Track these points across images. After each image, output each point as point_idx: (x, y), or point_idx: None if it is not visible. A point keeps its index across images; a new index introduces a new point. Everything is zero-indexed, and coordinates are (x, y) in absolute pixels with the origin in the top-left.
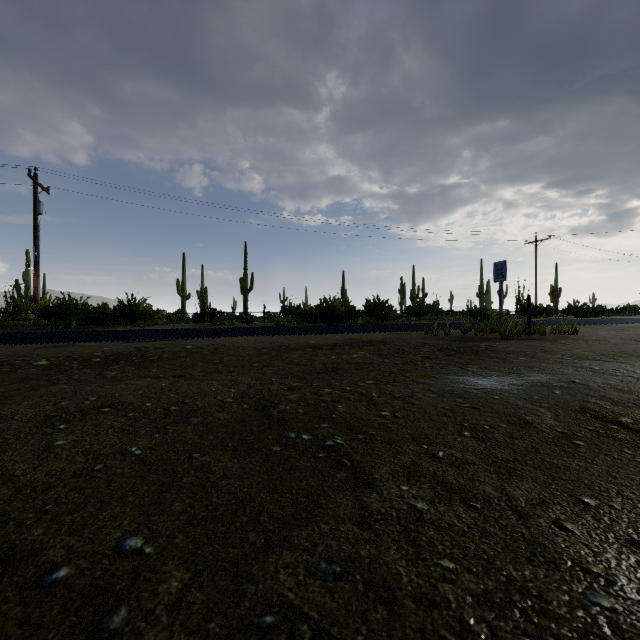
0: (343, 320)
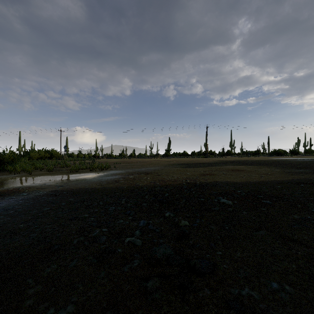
0: (282, 155)
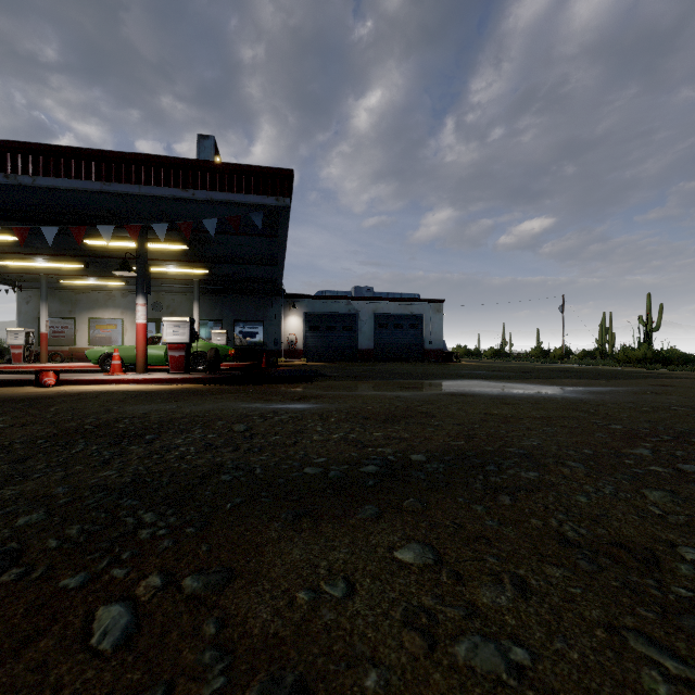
0: None
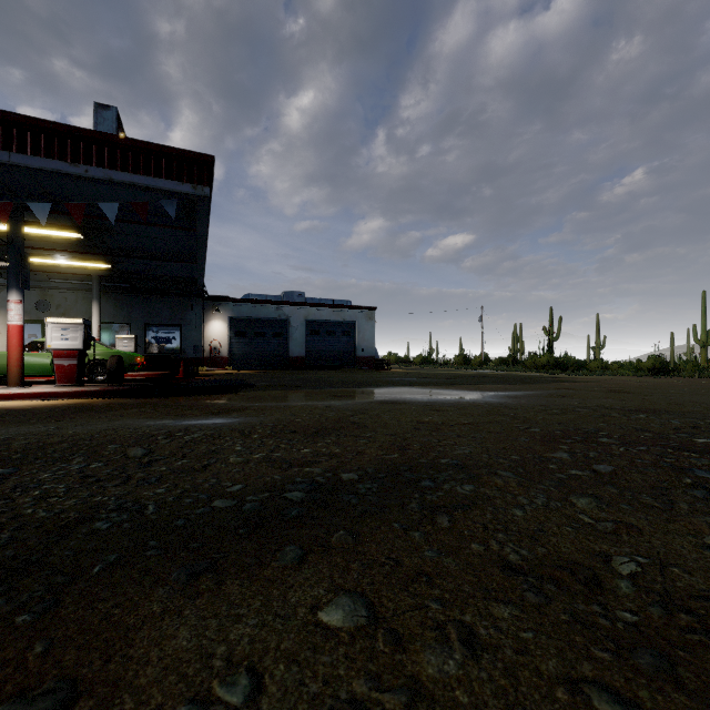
0: None
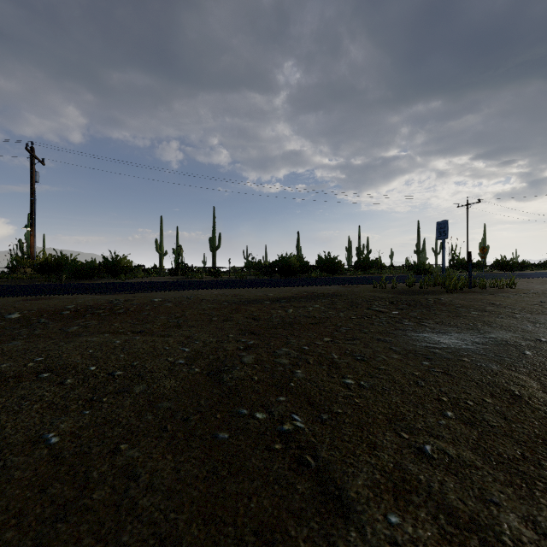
0: (298, 274)
